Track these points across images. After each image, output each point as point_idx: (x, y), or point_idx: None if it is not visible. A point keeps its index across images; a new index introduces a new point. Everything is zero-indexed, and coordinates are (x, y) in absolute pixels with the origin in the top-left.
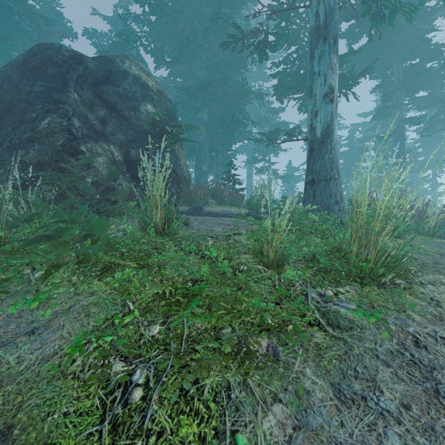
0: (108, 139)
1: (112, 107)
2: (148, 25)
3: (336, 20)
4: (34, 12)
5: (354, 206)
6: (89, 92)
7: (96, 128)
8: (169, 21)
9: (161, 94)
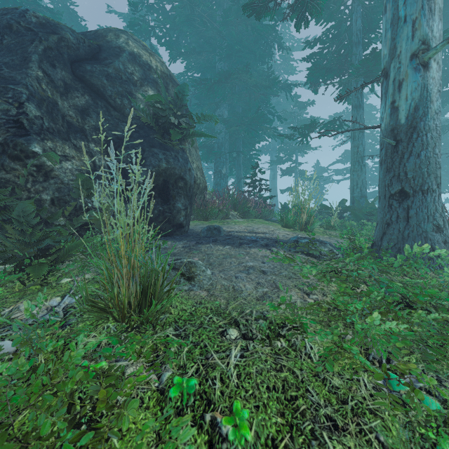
0: (89, 135)
1: (99, 93)
2: (163, 15)
3: None
4: (38, 4)
5: None
6: (64, 72)
7: (71, 121)
8: (184, 5)
9: (168, 78)
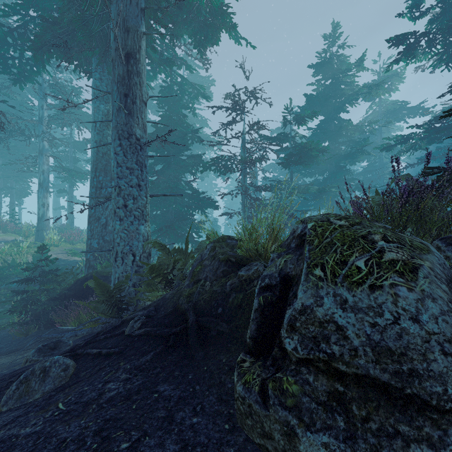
0: None
1: None
2: None
3: (47, 182)
4: None
5: (46, 239)
6: None
7: None
8: None
9: None
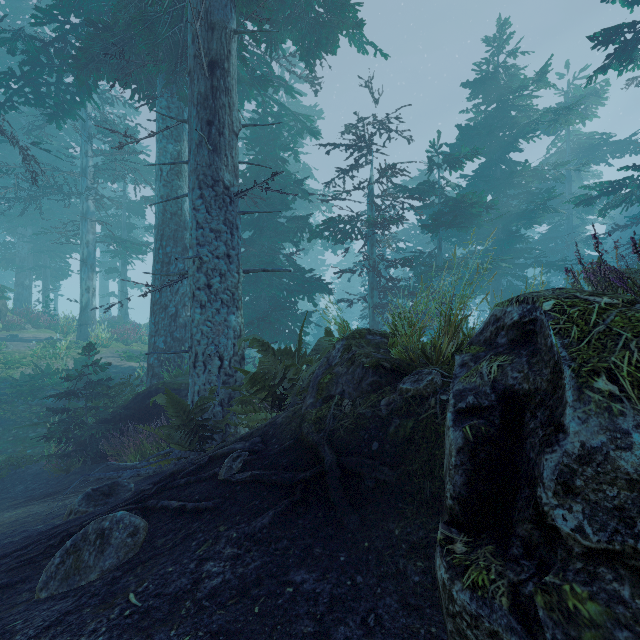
0: None
1: None
2: None
3: (92, 258)
4: None
5: (91, 337)
6: None
7: None
8: None
9: None
